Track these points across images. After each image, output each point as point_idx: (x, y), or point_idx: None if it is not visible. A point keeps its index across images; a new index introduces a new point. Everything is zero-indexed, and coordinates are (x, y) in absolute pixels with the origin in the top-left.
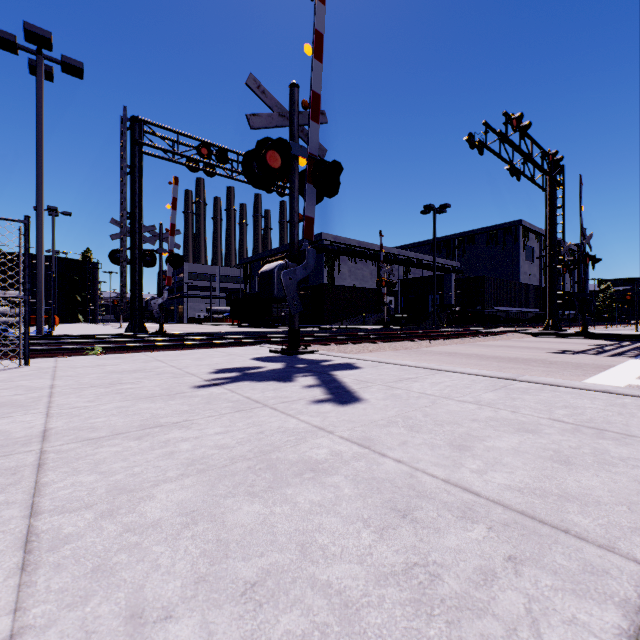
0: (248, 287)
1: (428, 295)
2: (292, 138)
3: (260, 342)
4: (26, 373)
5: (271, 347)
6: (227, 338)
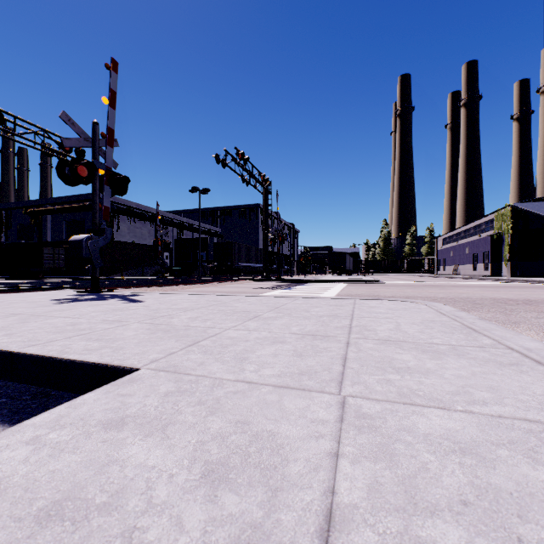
0: (3, 236)
1: (197, 253)
2: (95, 156)
3: (60, 288)
4: None
5: (73, 290)
6: (20, 286)
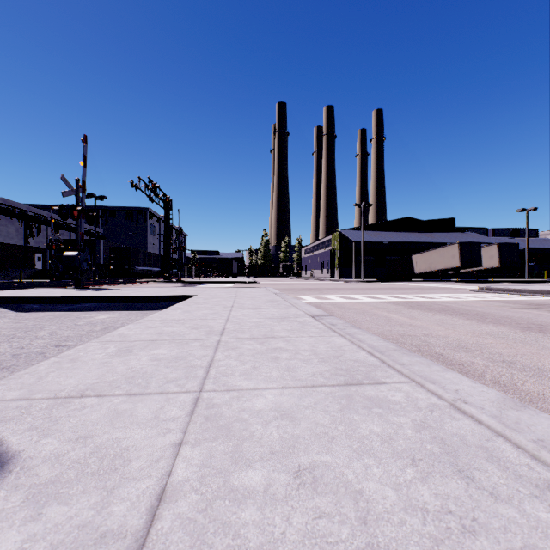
0: None
1: None
2: (78, 201)
3: (37, 287)
4: (7, 294)
5: (53, 288)
6: None
